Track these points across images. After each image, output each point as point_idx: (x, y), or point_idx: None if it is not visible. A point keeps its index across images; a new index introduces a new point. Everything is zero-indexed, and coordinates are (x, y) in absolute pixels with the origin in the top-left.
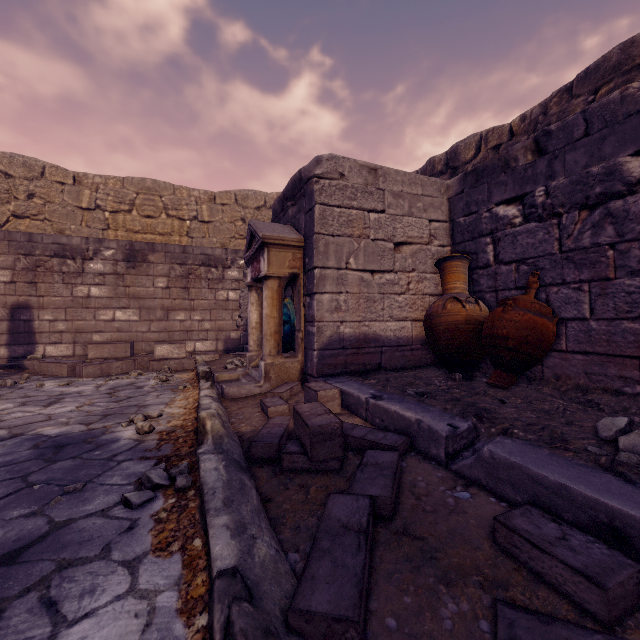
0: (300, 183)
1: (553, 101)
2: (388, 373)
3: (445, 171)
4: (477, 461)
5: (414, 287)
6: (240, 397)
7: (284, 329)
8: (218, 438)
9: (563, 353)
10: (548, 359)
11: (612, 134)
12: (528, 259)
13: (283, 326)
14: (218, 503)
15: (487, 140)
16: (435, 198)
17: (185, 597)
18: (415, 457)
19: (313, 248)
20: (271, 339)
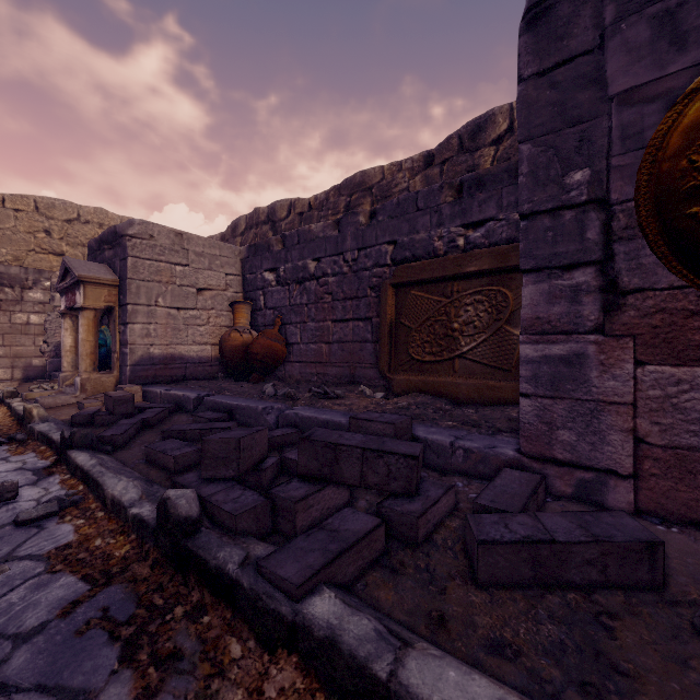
0: (116, 235)
1: (331, 193)
2: (189, 381)
3: (267, 222)
4: (203, 404)
5: (214, 321)
6: (56, 406)
7: (101, 351)
8: (45, 418)
9: (292, 363)
10: (287, 367)
11: (307, 247)
12: (278, 308)
13: (100, 349)
14: (55, 431)
15: (295, 207)
16: (231, 258)
17: (42, 458)
18: (180, 413)
19: (127, 289)
20: (87, 359)
